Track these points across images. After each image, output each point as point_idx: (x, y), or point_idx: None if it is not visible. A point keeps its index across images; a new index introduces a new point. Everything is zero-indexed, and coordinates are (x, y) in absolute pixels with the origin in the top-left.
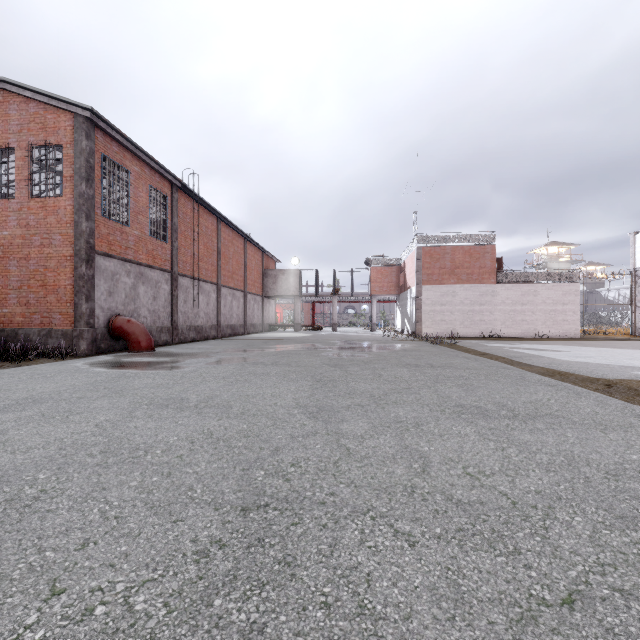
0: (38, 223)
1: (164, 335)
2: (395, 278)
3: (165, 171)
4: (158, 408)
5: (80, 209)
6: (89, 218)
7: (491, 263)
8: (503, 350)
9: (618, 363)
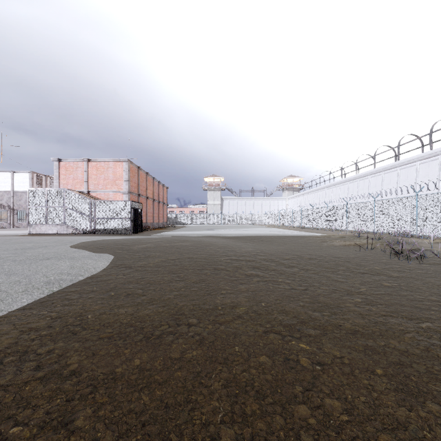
0: None
1: None
2: None
3: None
4: None
5: None
6: None
7: None
8: None
9: (11, 233)
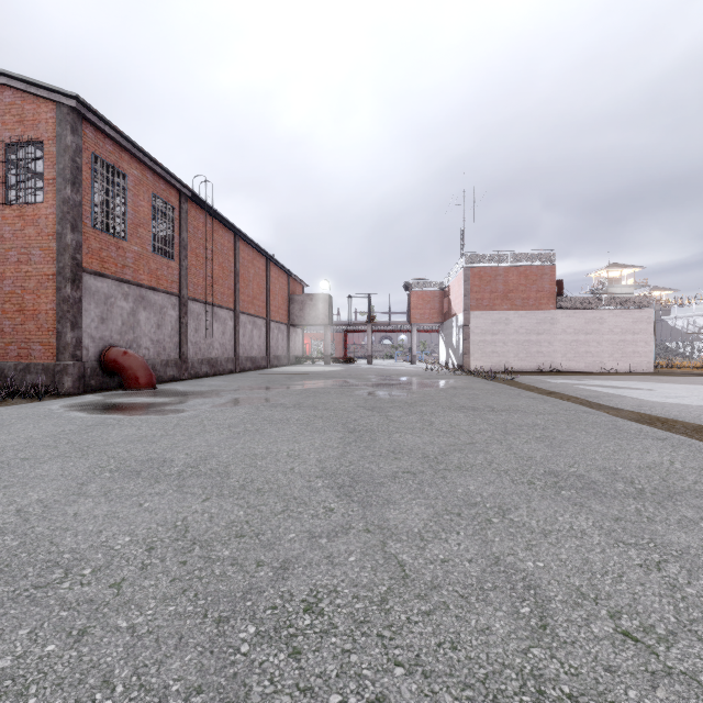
0: (14, 235)
1: (170, 369)
2: (438, 304)
3: (171, 177)
4: (124, 477)
5: (64, 218)
6: (75, 229)
7: (550, 286)
8: (572, 388)
9: None
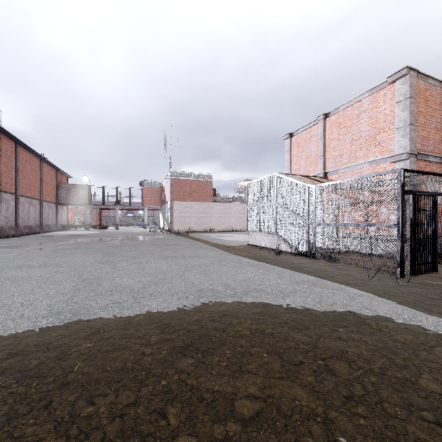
0: None
1: None
2: (159, 195)
3: None
4: (17, 268)
5: None
6: None
7: (210, 191)
8: (208, 237)
9: (244, 240)
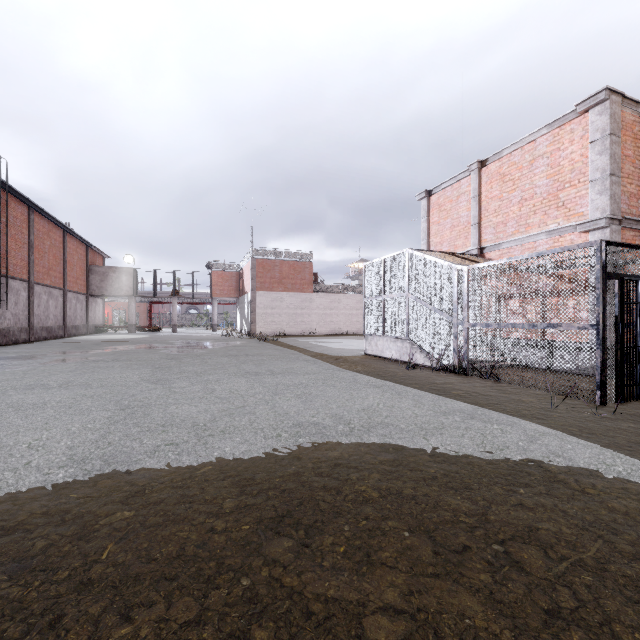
0: None
1: None
2: (235, 283)
3: None
4: (26, 390)
5: None
6: None
7: (309, 276)
8: (306, 343)
9: (360, 348)
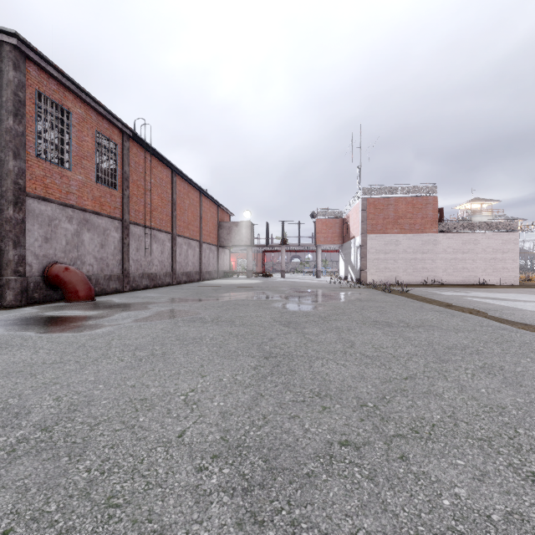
0: None
1: (113, 283)
2: (338, 229)
3: (113, 117)
4: None
5: (6, 146)
6: (18, 157)
7: (433, 213)
8: (465, 300)
9: None
